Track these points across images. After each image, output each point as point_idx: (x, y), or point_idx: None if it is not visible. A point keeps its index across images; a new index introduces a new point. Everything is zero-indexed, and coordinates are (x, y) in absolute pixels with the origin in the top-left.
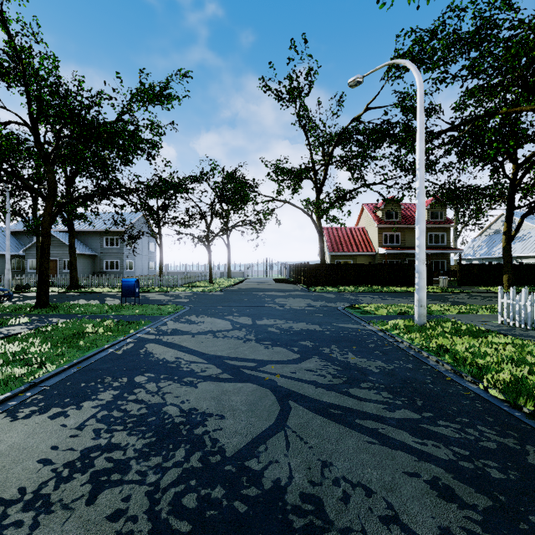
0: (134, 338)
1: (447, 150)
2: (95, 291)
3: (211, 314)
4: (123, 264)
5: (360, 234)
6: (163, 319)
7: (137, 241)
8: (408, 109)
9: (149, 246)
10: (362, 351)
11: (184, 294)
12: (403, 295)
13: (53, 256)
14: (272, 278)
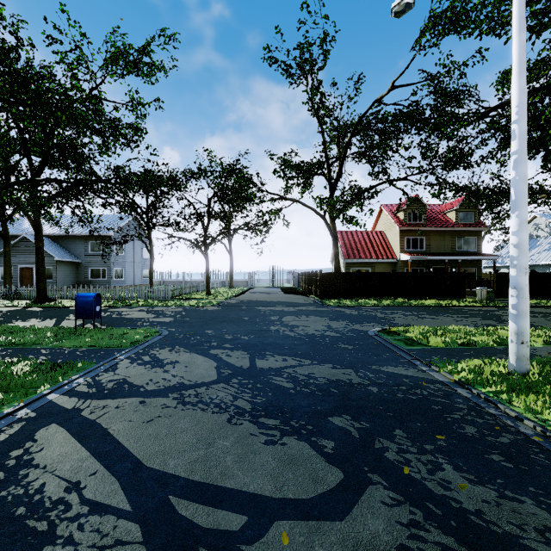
0: (36, 405)
1: (484, 138)
2: (65, 305)
3: (193, 346)
4: (110, 272)
5: (379, 238)
6: (117, 357)
7: (128, 246)
8: (437, 93)
9: (142, 252)
10: (465, 453)
11: (171, 310)
12: (440, 311)
13: (28, 263)
14: (279, 288)
